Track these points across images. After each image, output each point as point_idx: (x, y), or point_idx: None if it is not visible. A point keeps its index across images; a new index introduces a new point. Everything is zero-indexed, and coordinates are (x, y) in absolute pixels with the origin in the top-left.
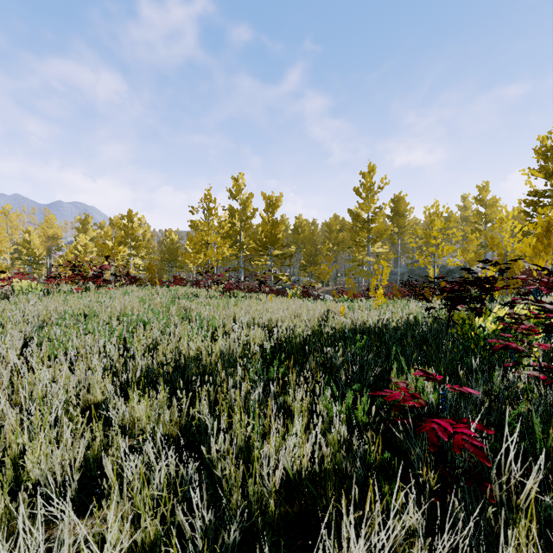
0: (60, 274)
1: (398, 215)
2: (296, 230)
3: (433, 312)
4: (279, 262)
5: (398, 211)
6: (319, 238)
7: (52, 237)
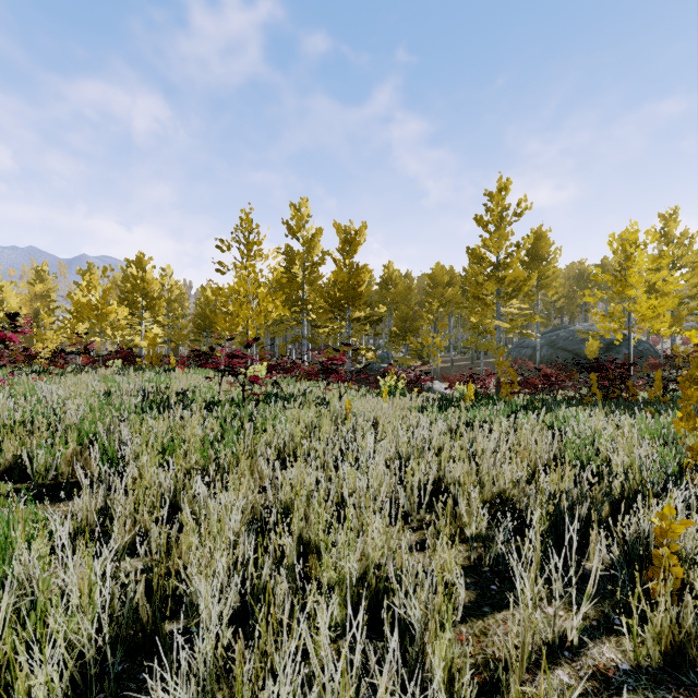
0: None
1: (538, 260)
2: (385, 284)
3: None
4: (361, 329)
5: (538, 253)
6: (415, 297)
7: (40, 295)
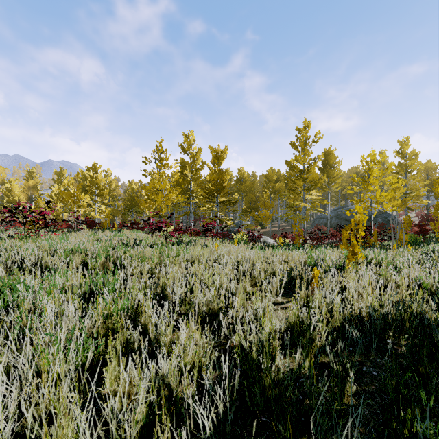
0: (4, 220)
1: (328, 167)
2: (239, 180)
3: (434, 274)
4: (224, 207)
5: (328, 163)
6: (257, 188)
7: (32, 186)
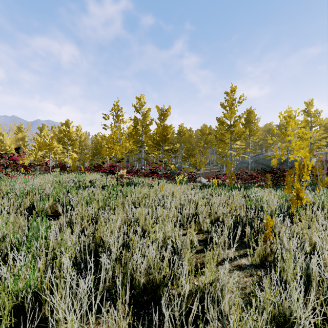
0: None
1: (249, 123)
2: (179, 133)
3: None
4: (168, 154)
5: (249, 120)
6: (193, 140)
7: (20, 138)
